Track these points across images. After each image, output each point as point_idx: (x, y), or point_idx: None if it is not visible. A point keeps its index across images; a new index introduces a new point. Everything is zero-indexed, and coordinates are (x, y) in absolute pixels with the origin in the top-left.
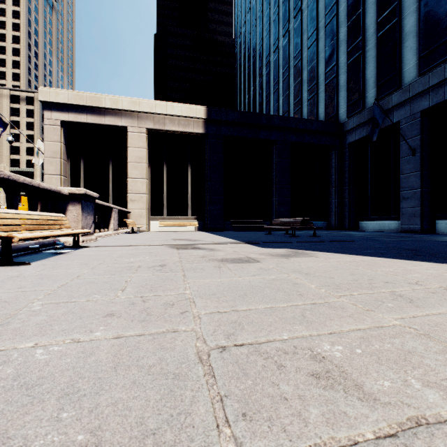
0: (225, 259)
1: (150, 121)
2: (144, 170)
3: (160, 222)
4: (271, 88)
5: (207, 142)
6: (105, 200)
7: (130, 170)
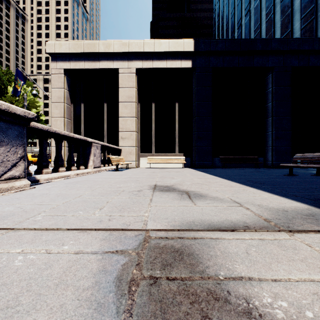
0: None
1: (139, 61)
2: (134, 108)
3: (149, 158)
4: (251, 34)
5: (195, 76)
6: (101, 139)
7: (121, 110)
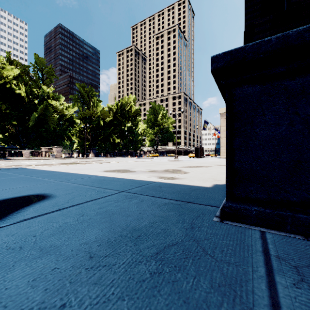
0: None
1: None
2: None
3: None
4: None
5: None
6: None
7: None
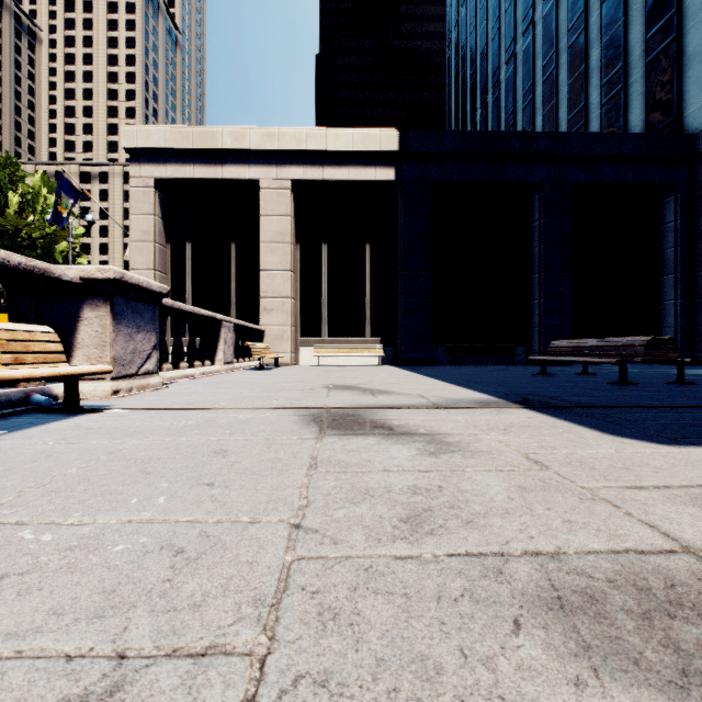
0: (576, 585)
1: (298, 167)
2: (288, 254)
3: (316, 348)
4: (517, 102)
5: (401, 198)
6: (225, 311)
7: (263, 257)
